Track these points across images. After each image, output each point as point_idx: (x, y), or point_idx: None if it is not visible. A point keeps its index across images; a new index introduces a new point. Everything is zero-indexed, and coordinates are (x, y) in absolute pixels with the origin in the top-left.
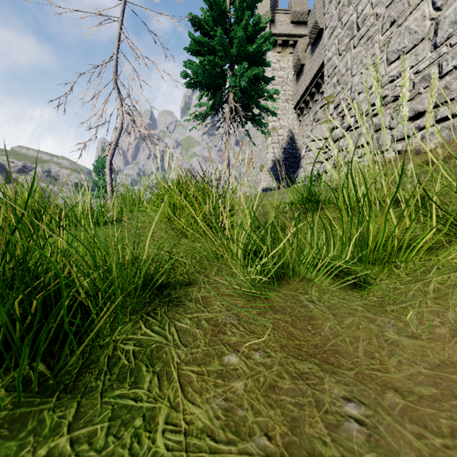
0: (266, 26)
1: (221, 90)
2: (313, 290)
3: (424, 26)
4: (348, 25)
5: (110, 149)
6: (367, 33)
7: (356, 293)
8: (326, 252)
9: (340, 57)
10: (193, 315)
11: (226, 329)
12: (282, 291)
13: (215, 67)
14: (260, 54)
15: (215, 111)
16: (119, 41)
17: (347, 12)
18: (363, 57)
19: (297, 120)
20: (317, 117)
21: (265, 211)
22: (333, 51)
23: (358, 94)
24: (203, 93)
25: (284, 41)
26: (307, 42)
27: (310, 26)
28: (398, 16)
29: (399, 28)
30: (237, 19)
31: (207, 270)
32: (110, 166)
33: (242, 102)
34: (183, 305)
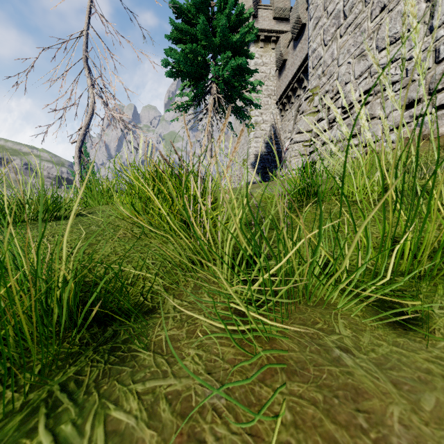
0: (250, 17)
1: (203, 80)
2: (340, 325)
3: (418, 9)
4: (334, 14)
5: (79, 135)
6: (355, 21)
7: (411, 331)
8: (341, 258)
9: (325, 47)
10: (146, 384)
11: (203, 426)
12: (292, 325)
13: (197, 56)
14: (243, 45)
15: (197, 101)
16: (90, 15)
17: (333, 1)
18: (350, 46)
19: (279, 115)
20: (302, 109)
21: (253, 203)
22: (318, 42)
23: (345, 84)
24: (186, 84)
25: (266, 36)
26: (289, 38)
27: (293, 21)
28: (389, 0)
29: (390, 13)
30: (220, 8)
31: (180, 285)
32: (79, 153)
33: (225, 94)
34: (134, 358)
